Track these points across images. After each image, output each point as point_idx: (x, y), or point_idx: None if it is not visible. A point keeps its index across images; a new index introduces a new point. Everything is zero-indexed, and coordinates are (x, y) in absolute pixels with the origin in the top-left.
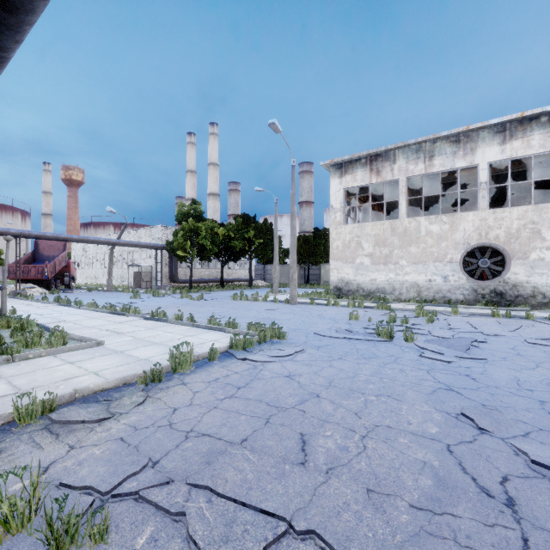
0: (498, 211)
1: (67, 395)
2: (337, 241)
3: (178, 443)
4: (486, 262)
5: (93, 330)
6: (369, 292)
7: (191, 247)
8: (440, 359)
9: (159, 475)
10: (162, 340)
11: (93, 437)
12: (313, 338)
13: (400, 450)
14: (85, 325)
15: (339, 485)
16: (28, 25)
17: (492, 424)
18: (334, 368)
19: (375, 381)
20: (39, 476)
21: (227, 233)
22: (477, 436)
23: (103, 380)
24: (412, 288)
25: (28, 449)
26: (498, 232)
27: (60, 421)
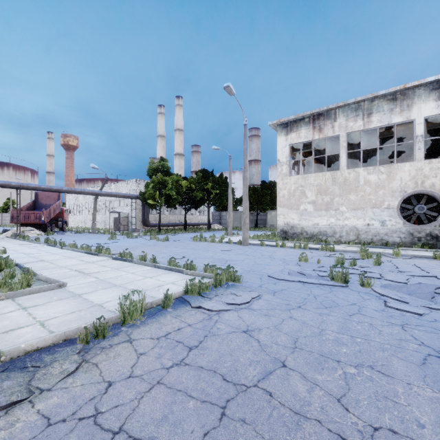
0: (433, 162)
1: None
2: (283, 191)
3: None
4: (423, 208)
5: (63, 270)
6: (312, 235)
7: (159, 196)
8: (410, 311)
9: None
10: (123, 282)
11: None
12: (267, 281)
13: None
14: (59, 264)
15: None
16: None
17: None
18: (295, 320)
19: (347, 342)
20: None
21: (189, 185)
22: None
23: (45, 333)
24: (351, 231)
25: None
26: (434, 180)
27: None
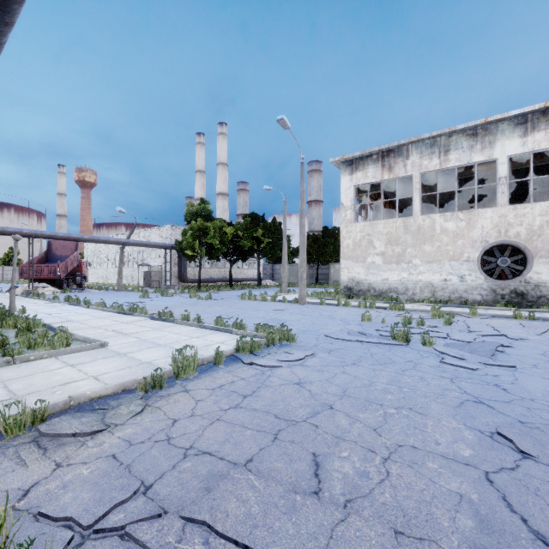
0: (518, 207)
1: (61, 403)
2: (347, 240)
3: (175, 462)
4: (506, 261)
5: (98, 330)
6: (380, 292)
7: (199, 246)
8: (464, 366)
9: (150, 505)
10: (167, 342)
11: (83, 453)
12: (324, 340)
13: (429, 478)
14: (91, 325)
15: (360, 525)
16: (17, 3)
17: (536, 446)
18: (348, 374)
19: (393, 391)
20: (6, 510)
21: (235, 232)
22: (519, 462)
23: (102, 385)
24: (426, 288)
25: (11, 467)
26: (519, 229)
27: (49, 434)
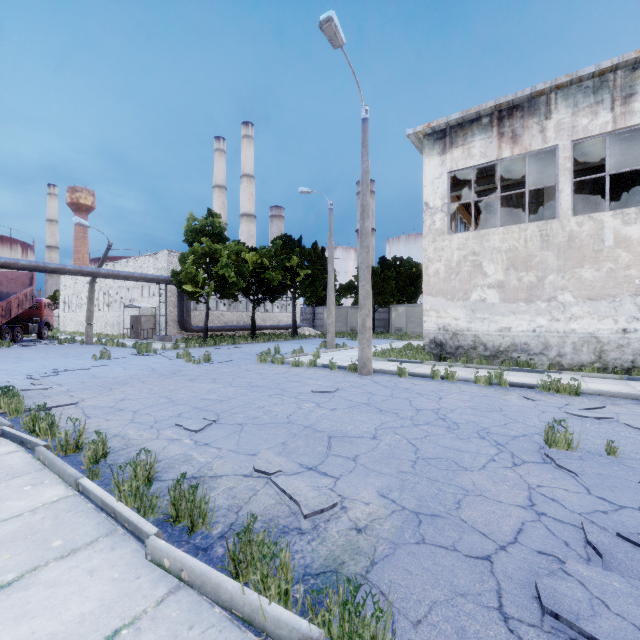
0: None
1: None
2: (436, 263)
3: None
4: None
5: None
6: (496, 351)
7: (205, 279)
8: None
9: None
10: None
11: None
12: None
13: None
14: None
15: None
16: None
17: None
18: None
19: None
20: None
21: (259, 260)
22: None
23: None
24: (584, 344)
25: None
26: None
27: None
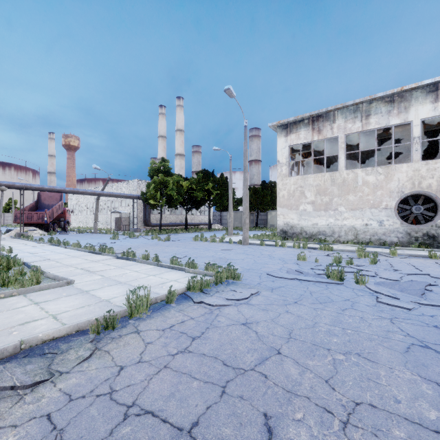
0: (430, 163)
1: (10, 347)
2: (283, 191)
3: (113, 426)
4: (420, 208)
5: (69, 268)
6: (311, 235)
7: (160, 197)
8: (400, 306)
9: None
10: (127, 280)
11: (16, 412)
12: (266, 278)
13: None
14: (65, 263)
15: None
16: None
17: None
18: (291, 314)
19: (338, 333)
20: None
21: (190, 185)
22: None
23: (58, 325)
24: (349, 231)
25: None
26: (431, 181)
27: None
